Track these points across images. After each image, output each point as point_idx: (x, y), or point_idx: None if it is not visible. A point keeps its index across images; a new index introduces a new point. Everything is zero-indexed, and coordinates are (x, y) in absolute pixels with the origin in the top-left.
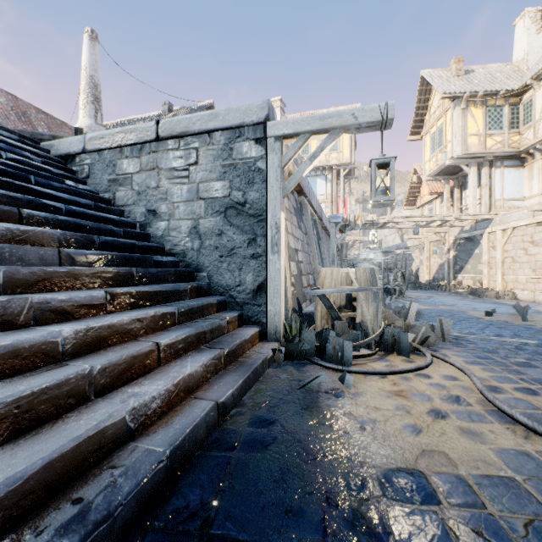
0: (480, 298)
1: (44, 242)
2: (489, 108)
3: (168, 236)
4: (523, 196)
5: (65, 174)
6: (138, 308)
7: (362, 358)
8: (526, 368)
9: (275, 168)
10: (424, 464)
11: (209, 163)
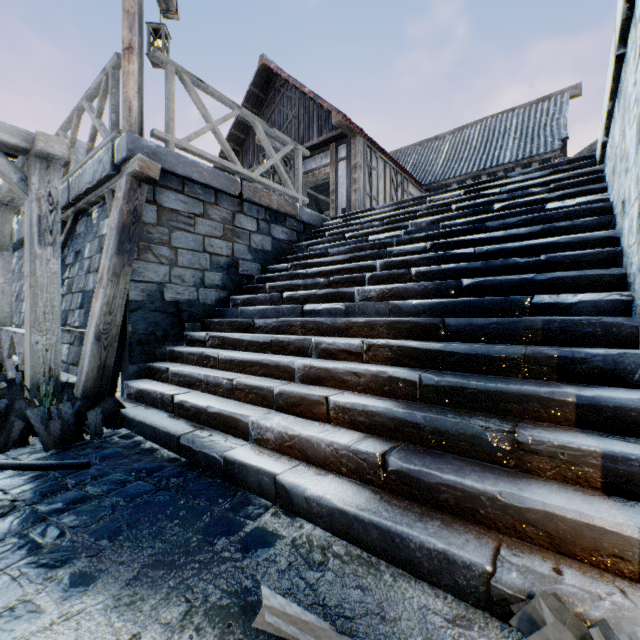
0: None
1: (404, 296)
2: None
3: (627, 248)
4: None
5: (565, 192)
6: (398, 366)
7: None
8: None
9: None
10: None
11: None
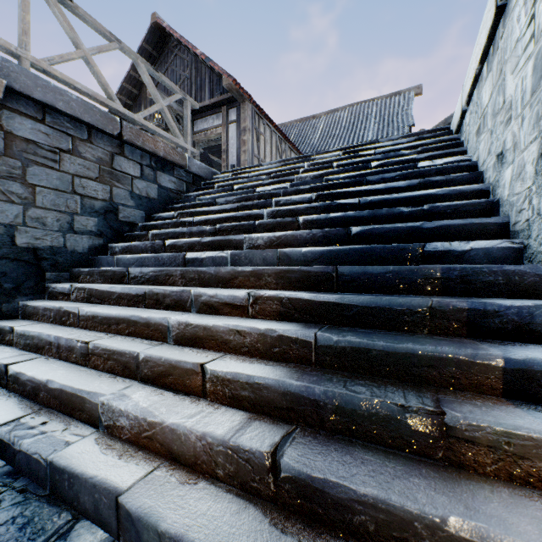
0: None
1: (293, 244)
2: None
3: (511, 196)
4: None
5: (432, 154)
6: (288, 321)
7: None
8: None
9: None
10: None
11: None
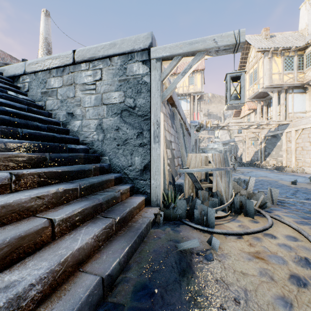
0: (282, 172)
1: None
2: (285, 58)
3: (81, 131)
4: (305, 111)
5: (10, 87)
6: (45, 186)
7: (219, 219)
8: None
9: (156, 81)
10: None
11: (110, 79)
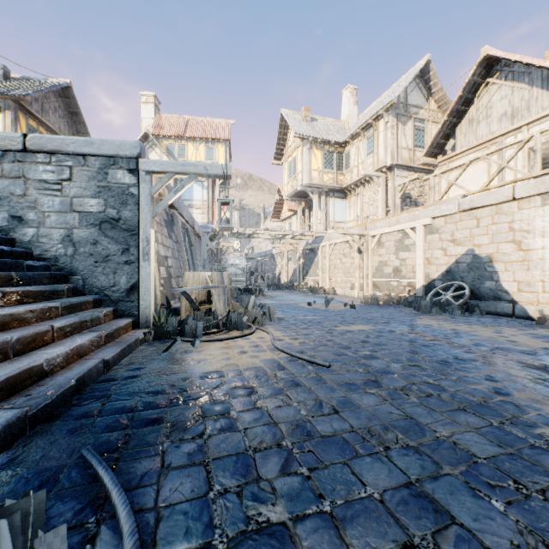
0: (315, 294)
1: None
2: (325, 152)
3: (37, 242)
4: (346, 220)
5: None
6: (24, 304)
7: (212, 334)
8: (304, 330)
9: (146, 195)
10: (225, 368)
11: (84, 181)
